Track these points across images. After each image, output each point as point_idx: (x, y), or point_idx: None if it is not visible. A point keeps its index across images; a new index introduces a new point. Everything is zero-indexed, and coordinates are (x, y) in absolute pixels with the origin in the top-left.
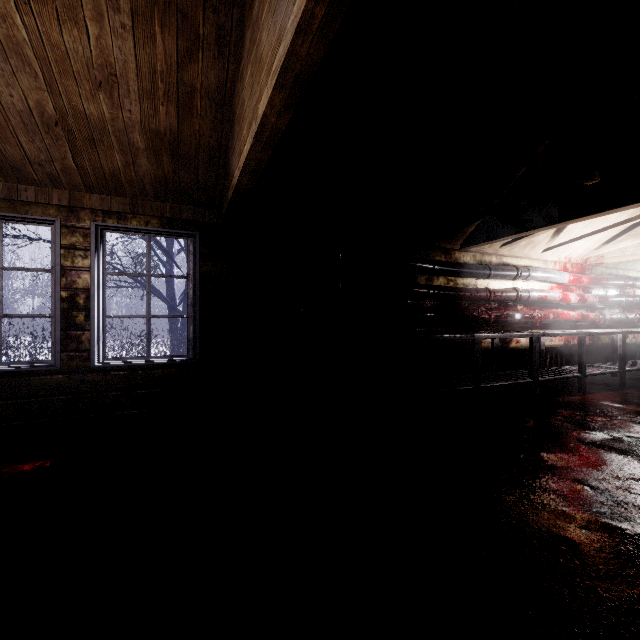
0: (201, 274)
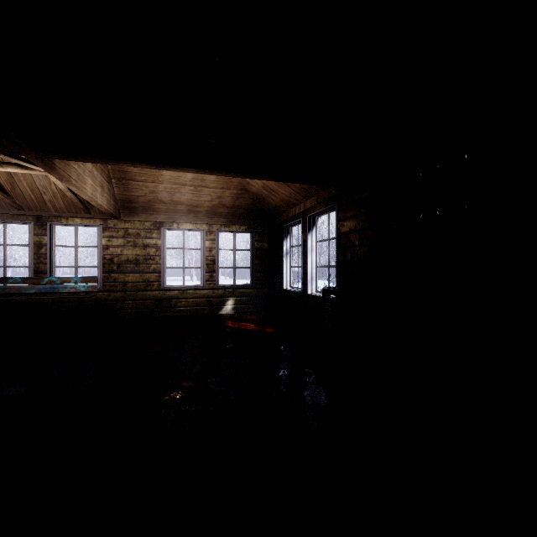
0: (339, 234)
